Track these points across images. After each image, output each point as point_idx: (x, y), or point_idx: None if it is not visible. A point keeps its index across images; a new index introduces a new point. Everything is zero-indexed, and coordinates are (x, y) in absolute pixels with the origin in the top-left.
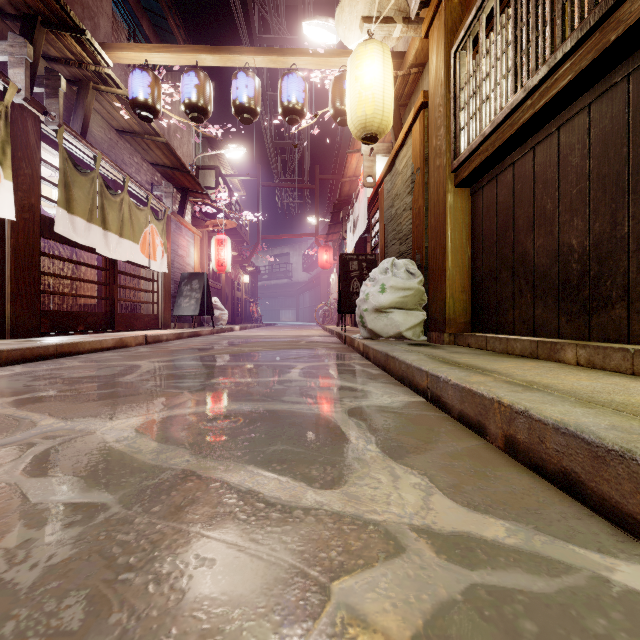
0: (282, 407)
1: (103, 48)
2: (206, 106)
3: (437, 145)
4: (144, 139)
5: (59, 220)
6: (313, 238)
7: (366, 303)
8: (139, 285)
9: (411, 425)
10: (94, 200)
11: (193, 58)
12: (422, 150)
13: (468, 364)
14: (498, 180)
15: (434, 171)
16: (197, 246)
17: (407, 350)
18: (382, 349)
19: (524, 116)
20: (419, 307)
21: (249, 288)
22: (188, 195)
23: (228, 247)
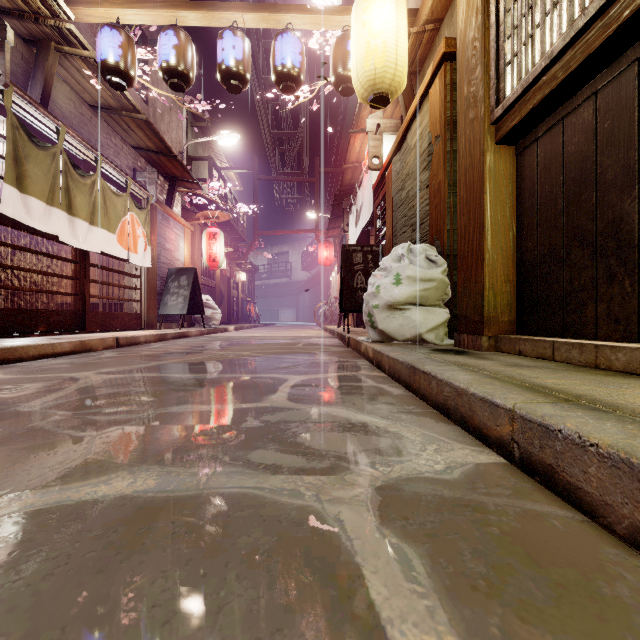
0: (242, 484)
1: (67, 3)
2: (187, 71)
3: (470, 93)
4: (122, 117)
5: (7, 199)
6: (313, 236)
7: (376, 298)
8: (123, 282)
9: (532, 566)
10: (56, 180)
11: (172, 15)
12: (443, 112)
13: (575, 394)
14: (566, 124)
15: (465, 127)
16: (187, 240)
17: (441, 361)
18: (404, 358)
19: (634, 1)
20: (441, 303)
21: (246, 287)
22: (177, 184)
23: (220, 241)
